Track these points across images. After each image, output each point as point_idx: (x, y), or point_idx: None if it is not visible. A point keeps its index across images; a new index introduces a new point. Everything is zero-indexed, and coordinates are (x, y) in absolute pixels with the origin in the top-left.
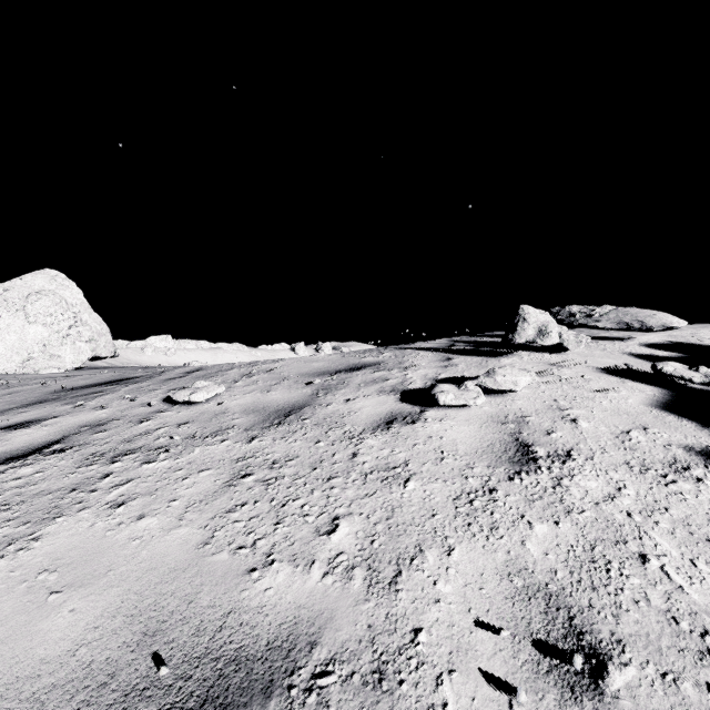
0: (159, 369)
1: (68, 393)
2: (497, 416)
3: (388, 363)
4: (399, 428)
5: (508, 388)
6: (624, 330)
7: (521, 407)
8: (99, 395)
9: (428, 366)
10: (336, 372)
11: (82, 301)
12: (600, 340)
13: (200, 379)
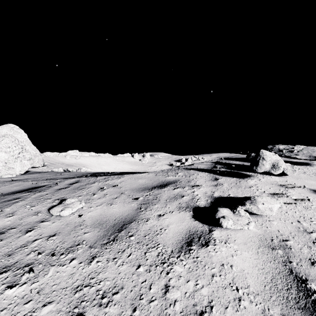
0: (57, 180)
1: (1, 198)
2: (265, 239)
3: (182, 181)
4: (197, 251)
5: (268, 215)
6: (312, 160)
7: (279, 229)
8: (16, 201)
9: (205, 185)
10: (152, 188)
11: (26, 139)
12: (297, 164)
13: (74, 191)
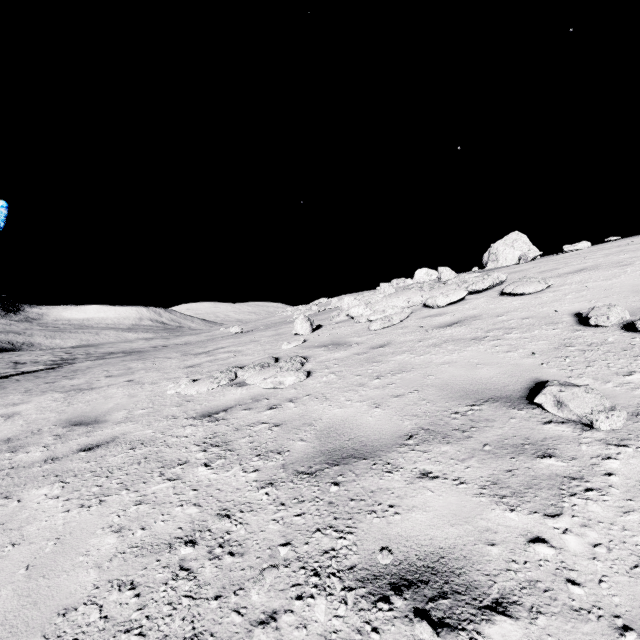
0: None
1: None
2: None
3: None
4: None
5: None
6: None
7: None
8: None
9: None
10: None
11: (528, 241)
12: None
13: None
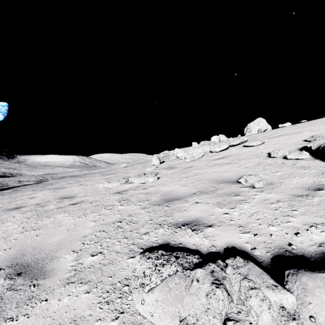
0: None
1: None
2: None
3: None
4: None
5: None
6: None
7: None
8: None
9: None
10: None
11: (266, 122)
12: None
13: None
